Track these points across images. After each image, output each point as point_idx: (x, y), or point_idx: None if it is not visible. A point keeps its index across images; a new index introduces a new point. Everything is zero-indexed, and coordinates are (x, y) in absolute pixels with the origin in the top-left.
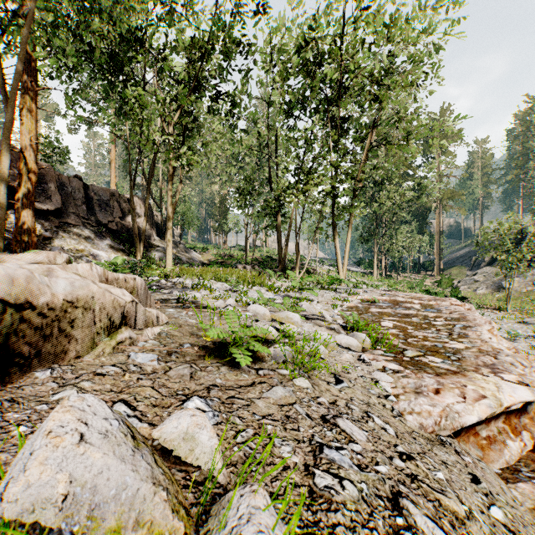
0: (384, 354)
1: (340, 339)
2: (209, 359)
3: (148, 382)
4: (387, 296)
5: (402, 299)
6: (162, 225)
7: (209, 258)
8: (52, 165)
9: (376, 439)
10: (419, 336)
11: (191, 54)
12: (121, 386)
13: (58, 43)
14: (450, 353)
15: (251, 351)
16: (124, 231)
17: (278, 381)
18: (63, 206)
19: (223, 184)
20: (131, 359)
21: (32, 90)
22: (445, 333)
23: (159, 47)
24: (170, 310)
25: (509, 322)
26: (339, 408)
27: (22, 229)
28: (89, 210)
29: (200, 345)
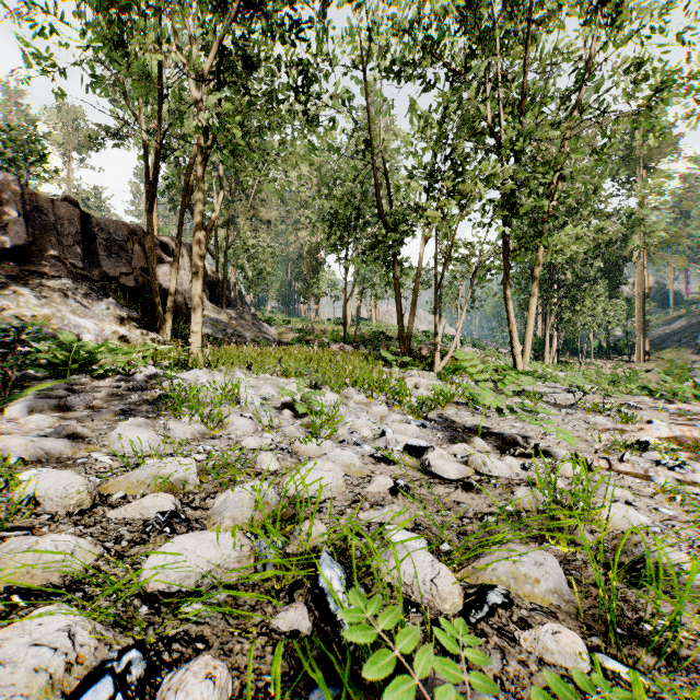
0: None
1: None
2: None
3: None
4: None
5: None
6: (219, 284)
7: (289, 335)
8: (19, 176)
9: None
10: None
11: None
12: None
13: None
14: None
15: None
16: (149, 291)
17: None
18: (35, 244)
19: (313, 225)
20: None
21: None
22: None
23: None
24: None
25: None
26: None
27: None
28: (88, 255)
29: None
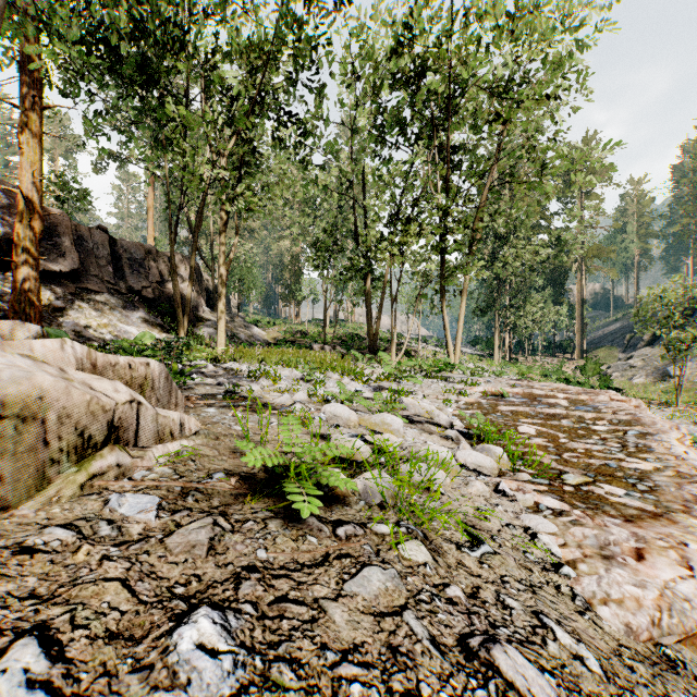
0: (532, 479)
1: (465, 457)
2: (252, 501)
3: (119, 566)
4: (518, 387)
5: (541, 392)
6: (214, 292)
7: (276, 336)
8: (67, 212)
9: (574, 693)
10: (578, 449)
11: (250, 62)
12: (60, 580)
13: (54, 28)
14: (633, 478)
15: (325, 485)
16: (164, 301)
17: (372, 550)
18: (81, 266)
19: (295, 238)
20: (109, 507)
21: (35, 109)
22: (615, 445)
23: (207, 50)
24: (209, 410)
25: (682, 422)
26: (488, 609)
27: (21, 296)
28: (116, 272)
29: (242, 473)
